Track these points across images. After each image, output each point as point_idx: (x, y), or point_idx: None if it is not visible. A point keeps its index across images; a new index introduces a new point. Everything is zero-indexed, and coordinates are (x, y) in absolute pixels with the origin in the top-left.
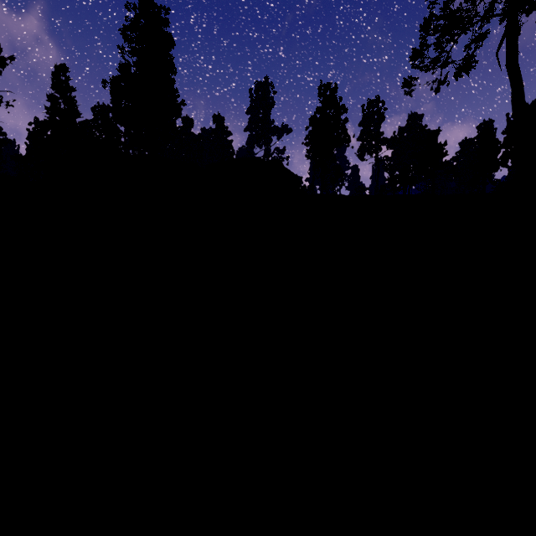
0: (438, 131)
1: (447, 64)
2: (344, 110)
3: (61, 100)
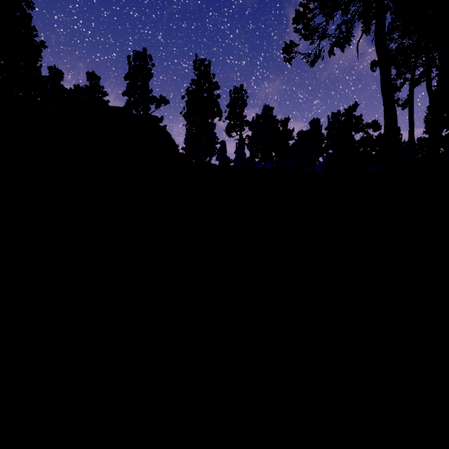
0: (288, 119)
1: (325, 36)
2: (217, 87)
3: None
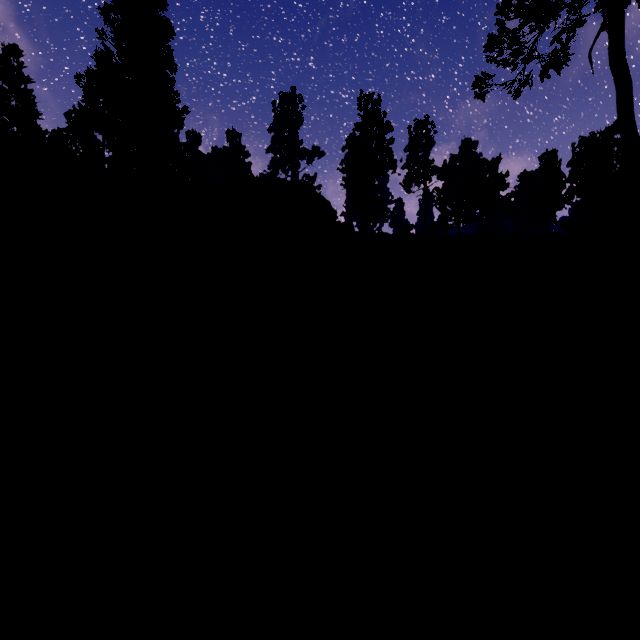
0: (499, 159)
1: (532, 59)
2: (389, 128)
3: (11, 93)
